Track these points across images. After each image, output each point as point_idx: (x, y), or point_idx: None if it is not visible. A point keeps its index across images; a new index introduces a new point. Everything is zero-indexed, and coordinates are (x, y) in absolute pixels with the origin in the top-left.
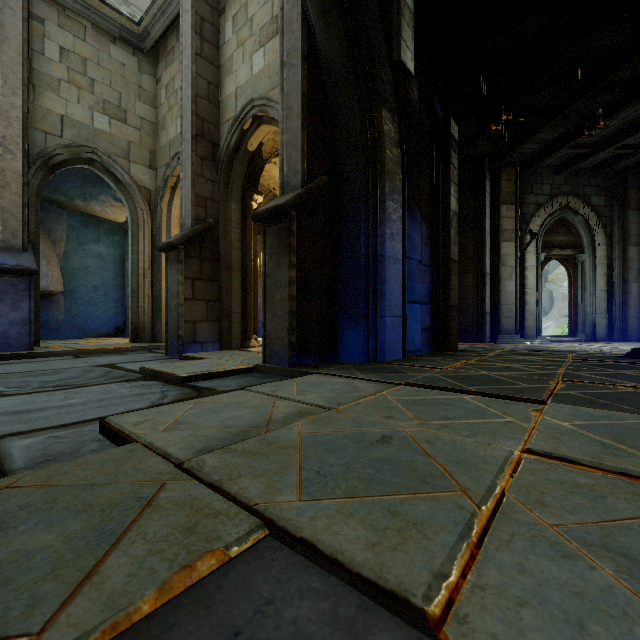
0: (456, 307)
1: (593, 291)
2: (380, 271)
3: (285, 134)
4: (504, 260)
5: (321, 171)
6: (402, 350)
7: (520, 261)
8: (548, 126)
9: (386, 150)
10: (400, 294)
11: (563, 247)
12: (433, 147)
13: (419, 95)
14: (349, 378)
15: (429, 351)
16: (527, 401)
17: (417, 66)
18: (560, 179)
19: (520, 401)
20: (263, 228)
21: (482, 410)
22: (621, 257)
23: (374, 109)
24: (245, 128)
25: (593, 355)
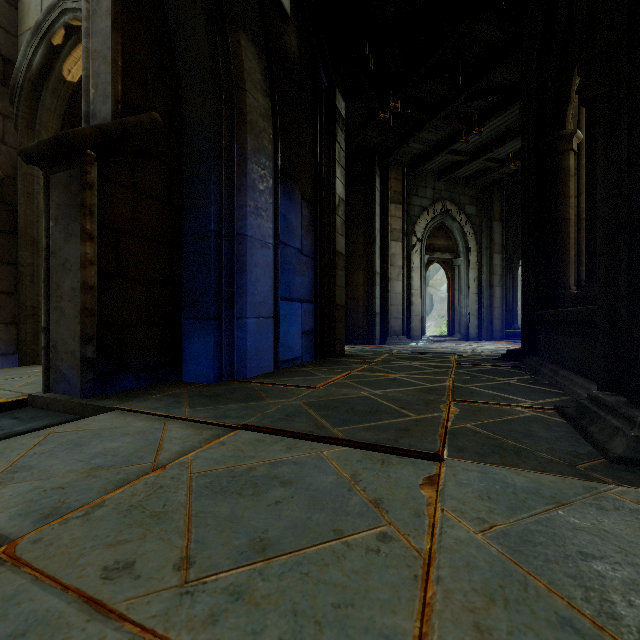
0: (343, 307)
1: (467, 294)
2: (239, 255)
3: (91, 38)
4: (393, 260)
5: (151, 105)
6: (274, 360)
7: (407, 262)
8: (432, 123)
9: (248, 93)
10: (270, 288)
11: (443, 251)
12: (317, 118)
13: (299, 48)
14: (162, 418)
15: (312, 358)
16: (415, 456)
17: (296, 11)
18: (441, 185)
19: (406, 456)
20: (44, 175)
21: (342, 495)
22: (488, 263)
23: (229, 30)
24: (55, 43)
25: (473, 358)
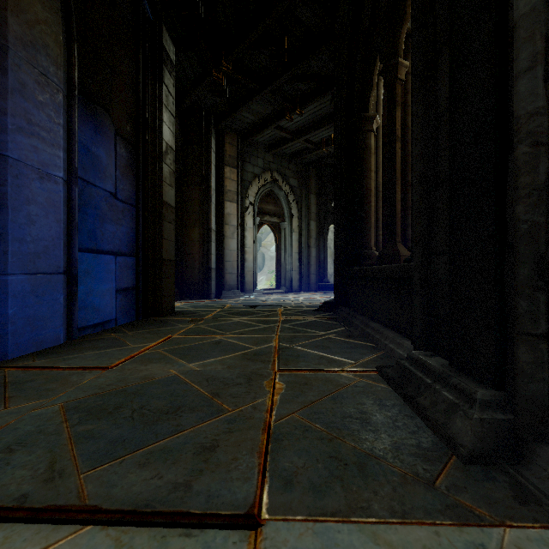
0: (172, 261)
1: (291, 253)
2: None
3: None
4: (228, 219)
5: None
6: (68, 328)
7: (241, 222)
8: (262, 95)
9: None
10: (58, 235)
11: (272, 215)
12: (139, 49)
13: None
14: None
15: (132, 319)
16: (215, 524)
17: None
18: (270, 157)
19: (197, 527)
20: None
21: None
22: (307, 228)
23: None
24: None
25: (297, 310)
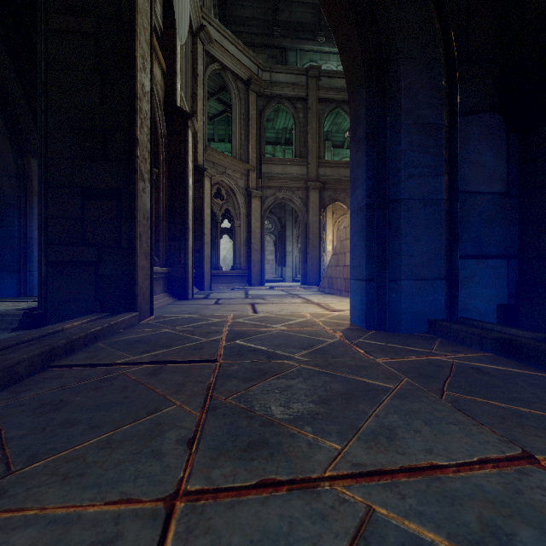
0: None
1: None
2: (30, 246)
3: None
4: None
5: None
6: None
7: None
8: None
9: (34, 180)
10: None
11: None
12: None
13: None
14: (2, 302)
15: None
16: None
17: None
18: None
19: None
20: None
21: None
22: None
23: (25, 158)
24: None
25: None
